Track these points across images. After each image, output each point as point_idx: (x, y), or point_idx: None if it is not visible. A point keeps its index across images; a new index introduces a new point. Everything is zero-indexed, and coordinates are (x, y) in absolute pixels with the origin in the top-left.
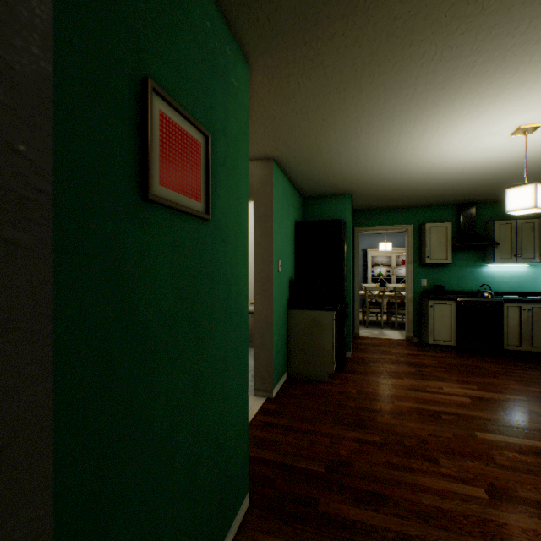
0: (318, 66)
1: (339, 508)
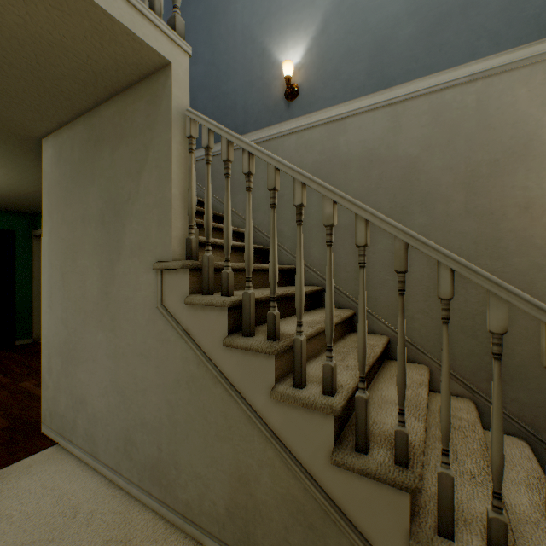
0: (5, 144)
1: (2, 422)
